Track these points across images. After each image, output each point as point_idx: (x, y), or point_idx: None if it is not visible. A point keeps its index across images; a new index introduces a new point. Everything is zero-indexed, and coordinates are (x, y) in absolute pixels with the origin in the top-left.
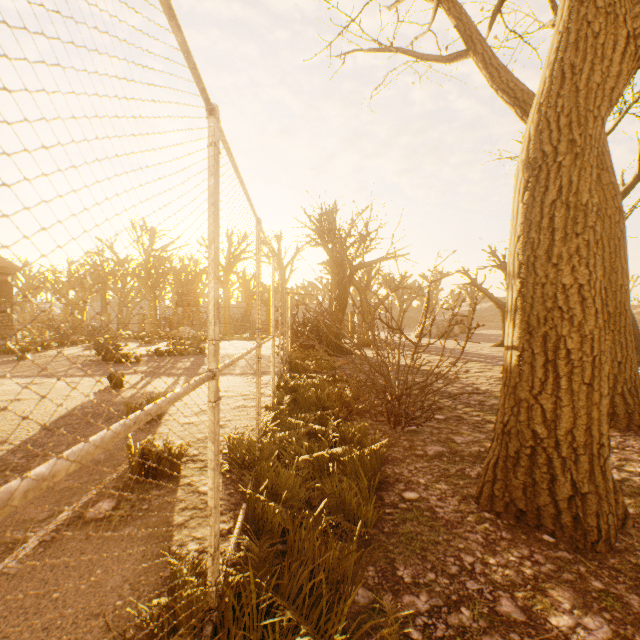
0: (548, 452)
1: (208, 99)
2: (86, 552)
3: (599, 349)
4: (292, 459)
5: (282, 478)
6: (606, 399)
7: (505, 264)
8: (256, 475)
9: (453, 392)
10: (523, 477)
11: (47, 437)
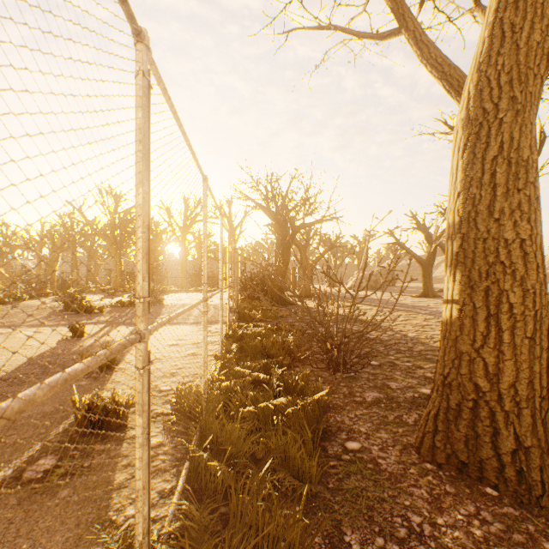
0: (491, 405)
1: (132, 16)
2: (15, 521)
3: (540, 303)
4: (237, 411)
5: (227, 431)
6: (546, 352)
7: (425, 226)
8: (201, 428)
9: (384, 339)
10: (465, 430)
11: (1, 388)
